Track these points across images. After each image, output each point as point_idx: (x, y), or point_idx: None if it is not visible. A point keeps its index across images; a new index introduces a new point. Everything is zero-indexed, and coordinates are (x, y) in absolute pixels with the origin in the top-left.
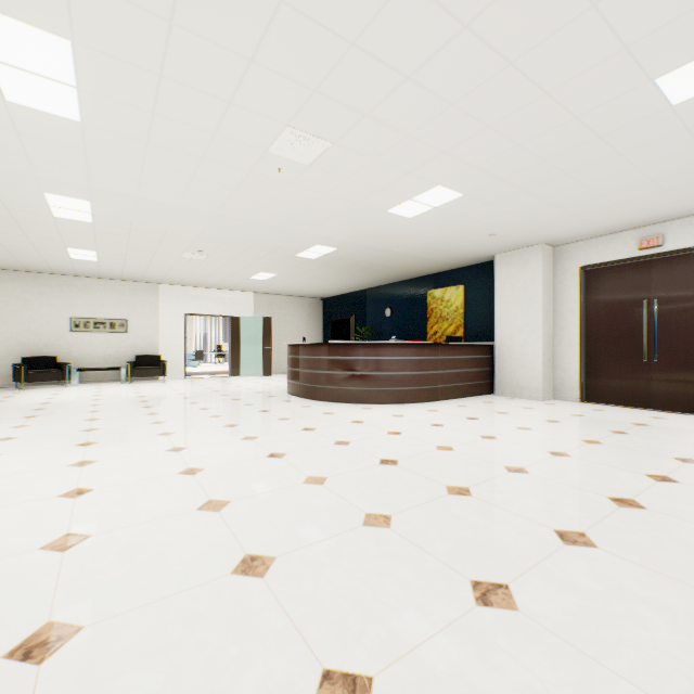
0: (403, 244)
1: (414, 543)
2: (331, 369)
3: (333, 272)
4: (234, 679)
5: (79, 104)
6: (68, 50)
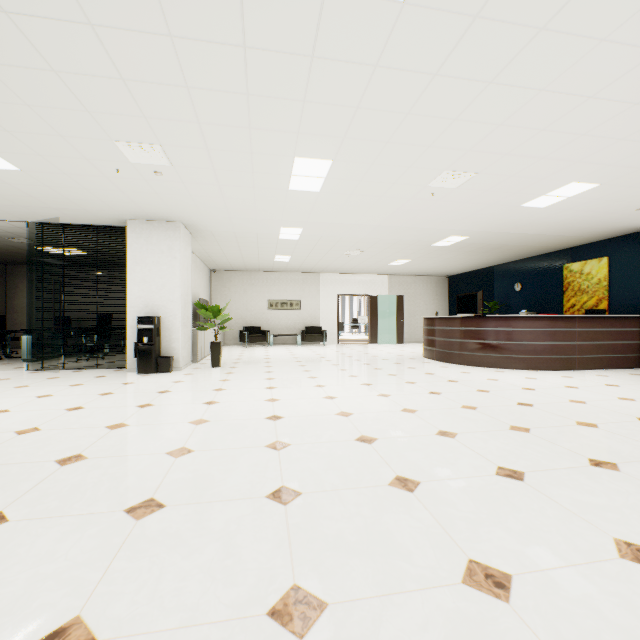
0: (535, 227)
1: (547, 441)
2: (464, 338)
3: (462, 255)
4: (455, 461)
5: (322, 184)
6: (329, 164)
